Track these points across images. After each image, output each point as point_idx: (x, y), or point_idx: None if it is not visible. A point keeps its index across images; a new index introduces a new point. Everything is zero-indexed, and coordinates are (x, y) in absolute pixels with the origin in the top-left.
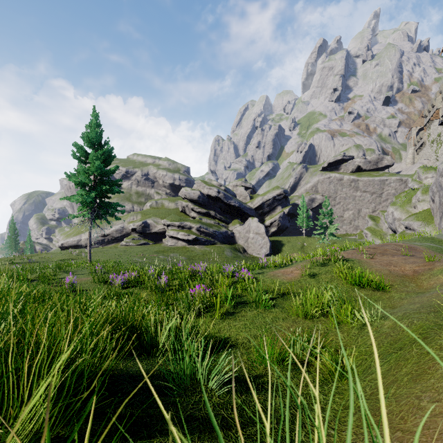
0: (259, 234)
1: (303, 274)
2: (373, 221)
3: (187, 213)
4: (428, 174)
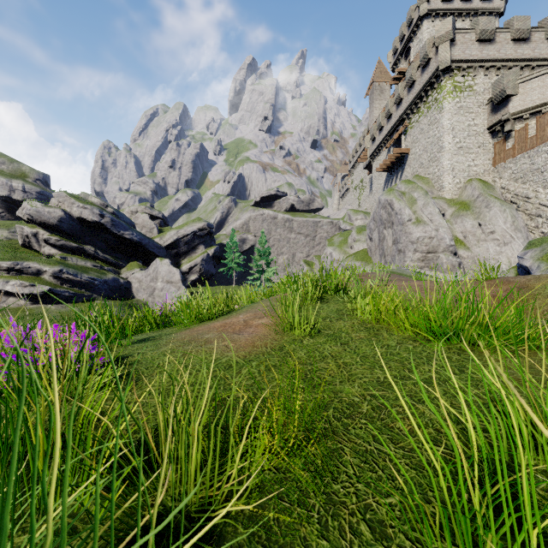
0: (171, 283)
1: (287, 325)
2: (308, 267)
3: (35, 248)
4: (358, 216)
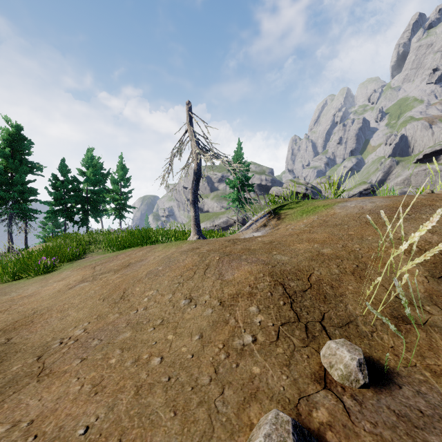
0: None
1: None
2: None
3: None
4: None
